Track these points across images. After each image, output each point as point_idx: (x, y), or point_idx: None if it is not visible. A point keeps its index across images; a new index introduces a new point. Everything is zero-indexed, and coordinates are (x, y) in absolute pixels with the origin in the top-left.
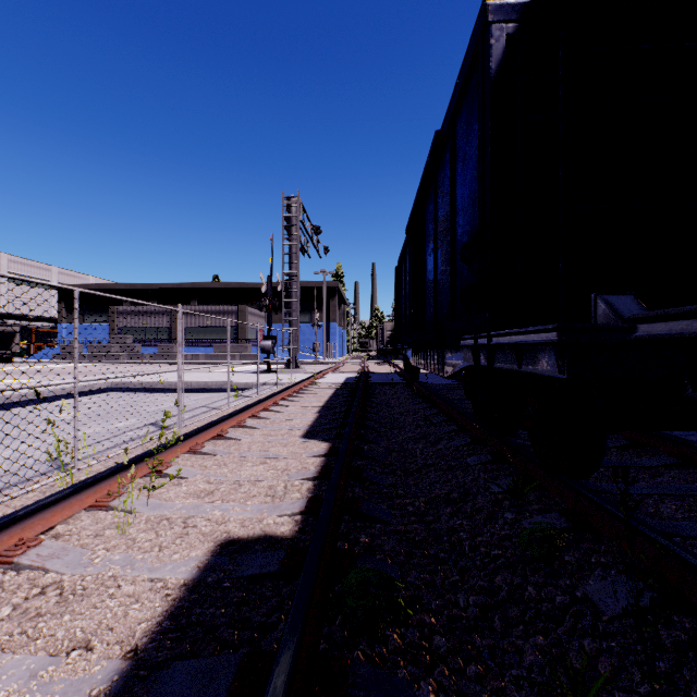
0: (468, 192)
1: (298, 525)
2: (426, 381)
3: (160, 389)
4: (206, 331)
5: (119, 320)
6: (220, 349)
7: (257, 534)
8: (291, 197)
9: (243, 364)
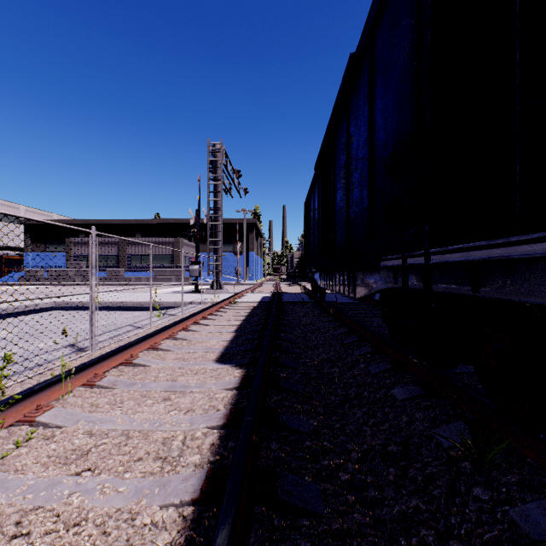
0: (393, 100)
1: (186, 532)
2: (330, 300)
3: (100, 307)
4: (147, 258)
5: (75, 249)
6: (159, 273)
7: None
8: (215, 144)
9: (177, 285)
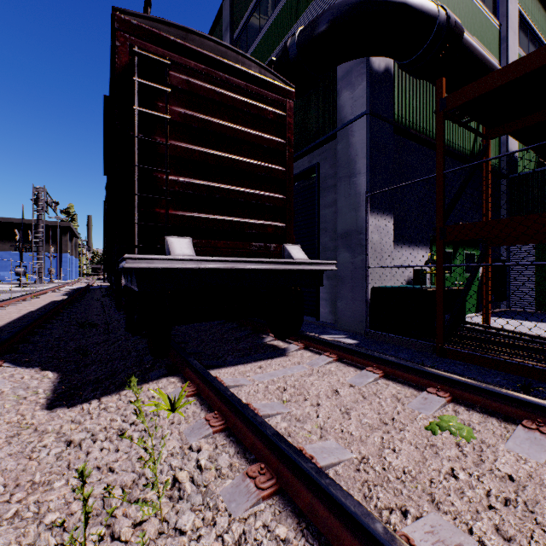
0: None
1: None
2: None
3: None
4: None
5: None
6: None
7: (60, 300)
8: (39, 188)
9: None
